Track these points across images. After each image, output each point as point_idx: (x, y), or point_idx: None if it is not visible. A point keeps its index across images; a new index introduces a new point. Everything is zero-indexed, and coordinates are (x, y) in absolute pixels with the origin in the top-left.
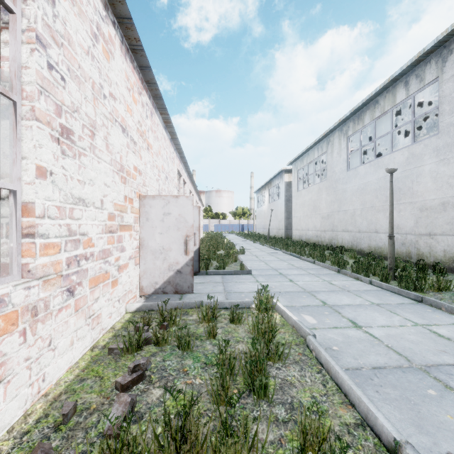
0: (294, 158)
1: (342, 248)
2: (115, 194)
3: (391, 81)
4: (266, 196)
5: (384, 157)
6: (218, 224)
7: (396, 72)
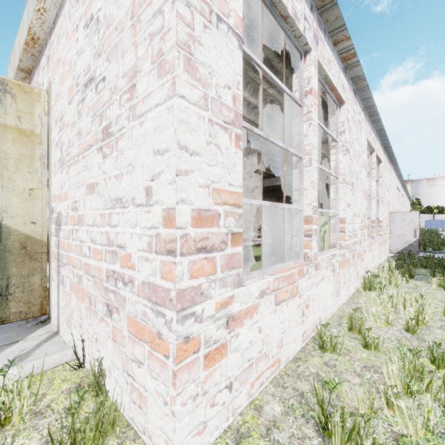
0: None
1: None
2: (386, 214)
3: None
4: None
5: None
6: (431, 220)
7: None
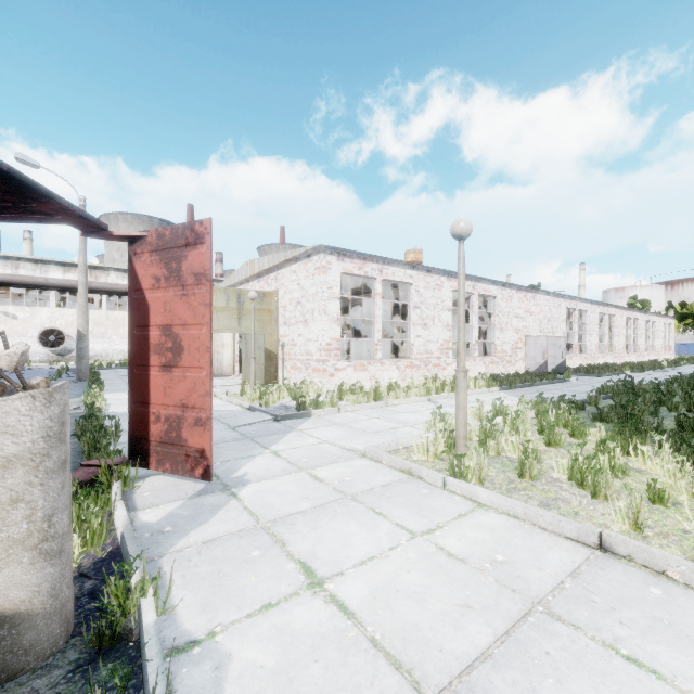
0: None
1: None
2: (514, 338)
3: None
4: None
5: None
6: None
7: None
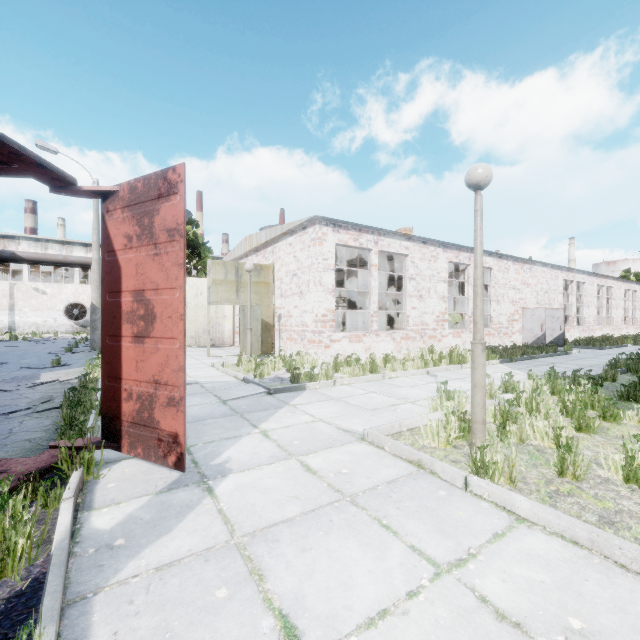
0: None
1: None
2: (510, 310)
3: None
4: None
5: None
6: None
7: None
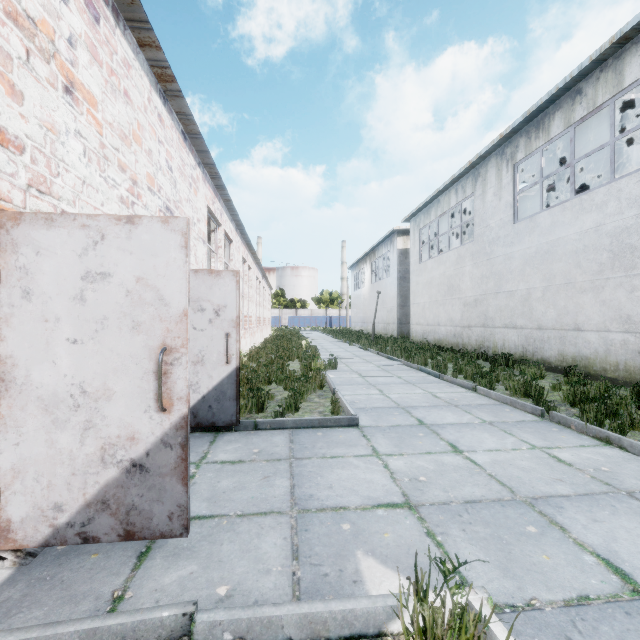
0: (415, 209)
1: (508, 357)
2: None
3: (617, 43)
4: (367, 272)
5: (596, 190)
6: (295, 316)
7: (631, 20)
